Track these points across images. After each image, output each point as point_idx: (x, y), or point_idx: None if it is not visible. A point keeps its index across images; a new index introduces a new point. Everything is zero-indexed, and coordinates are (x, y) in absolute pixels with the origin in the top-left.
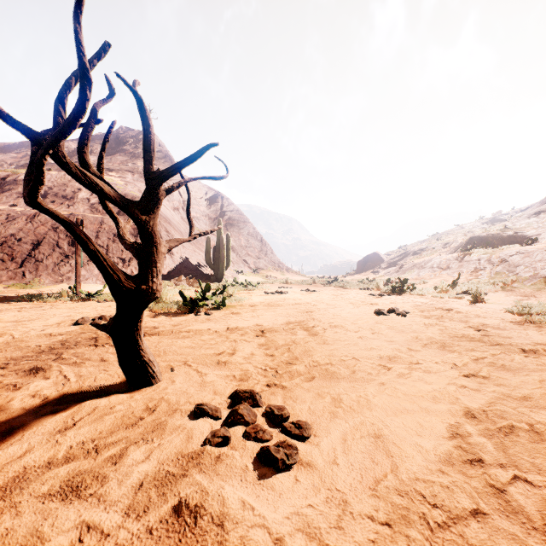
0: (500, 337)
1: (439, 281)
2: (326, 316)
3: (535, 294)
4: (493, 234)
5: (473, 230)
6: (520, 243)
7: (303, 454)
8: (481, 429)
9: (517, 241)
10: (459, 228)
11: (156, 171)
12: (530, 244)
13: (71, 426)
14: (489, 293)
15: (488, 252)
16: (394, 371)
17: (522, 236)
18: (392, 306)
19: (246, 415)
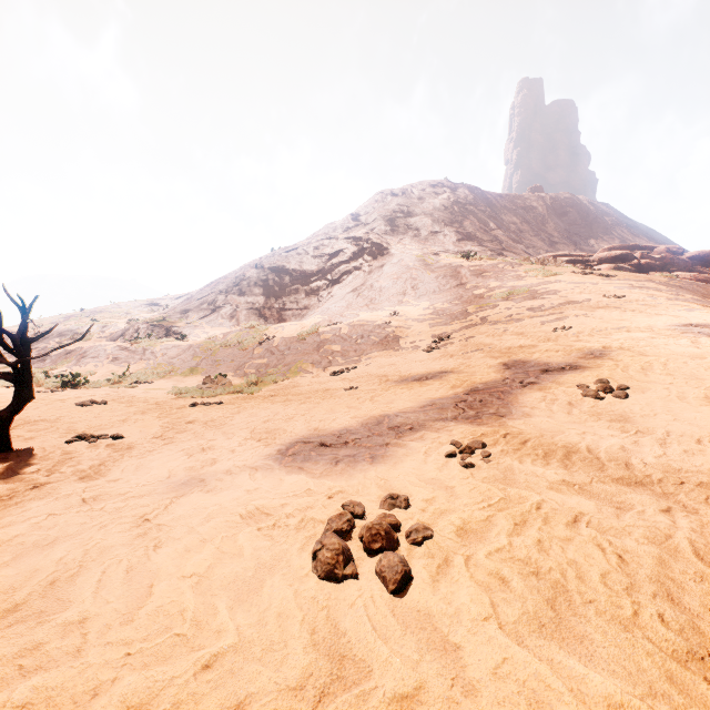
0: (168, 406)
1: (109, 373)
2: (38, 413)
3: (185, 380)
4: (155, 325)
5: (132, 312)
6: (176, 336)
7: (126, 436)
8: (168, 424)
9: (173, 335)
10: (116, 306)
11: (31, 338)
12: (182, 339)
13: (19, 456)
14: (155, 382)
15: (152, 345)
16: (131, 422)
17: (177, 331)
18: (85, 400)
19: (96, 436)
